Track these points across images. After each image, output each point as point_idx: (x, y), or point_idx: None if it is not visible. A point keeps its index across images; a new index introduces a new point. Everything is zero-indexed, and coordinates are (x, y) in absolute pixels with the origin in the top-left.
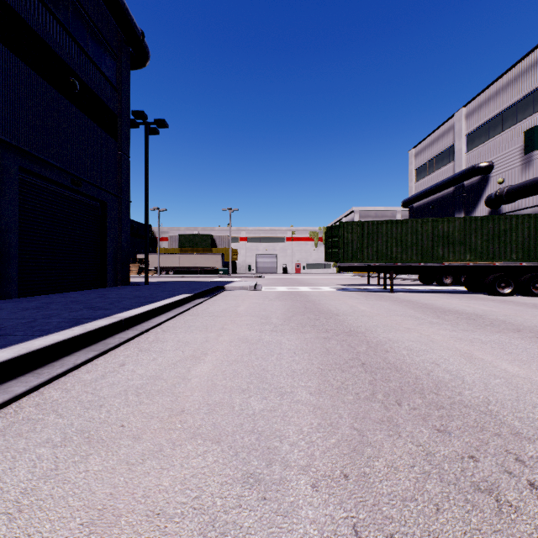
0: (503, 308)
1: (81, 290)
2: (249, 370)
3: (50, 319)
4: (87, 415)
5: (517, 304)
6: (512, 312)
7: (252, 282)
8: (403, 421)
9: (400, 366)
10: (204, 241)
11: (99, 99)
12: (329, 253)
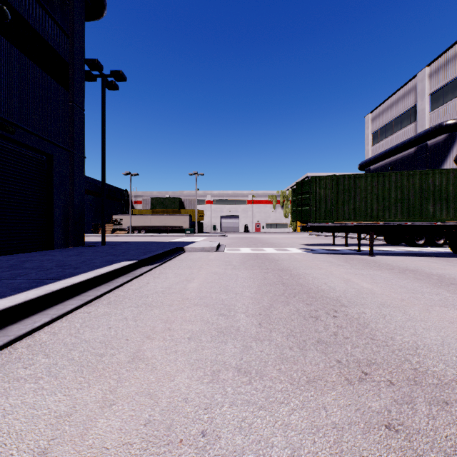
0: None
1: (18, 253)
2: None
3: None
4: None
5: None
6: None
7: (214, 243)
8: None
9: None
10: (174, 203)
11: (43, 40)
12: (299, 211)
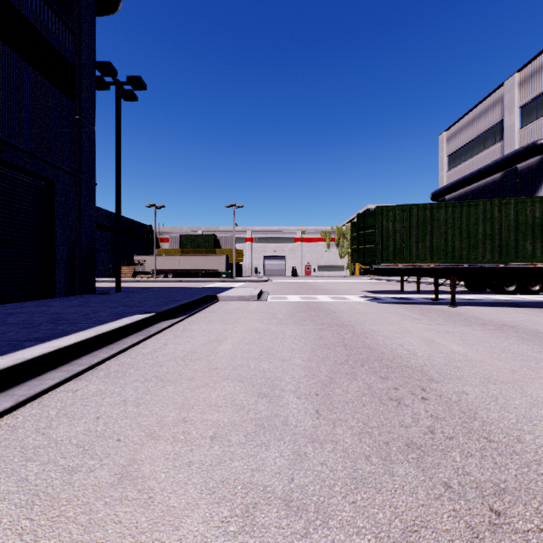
0: None
1: (8, 302)
2: None
3: None
4: None
5: None
6: None
7: (256, 289)
8: None
9: None
10: (207, 242)
11: (41, 36)
12: (361, 250)
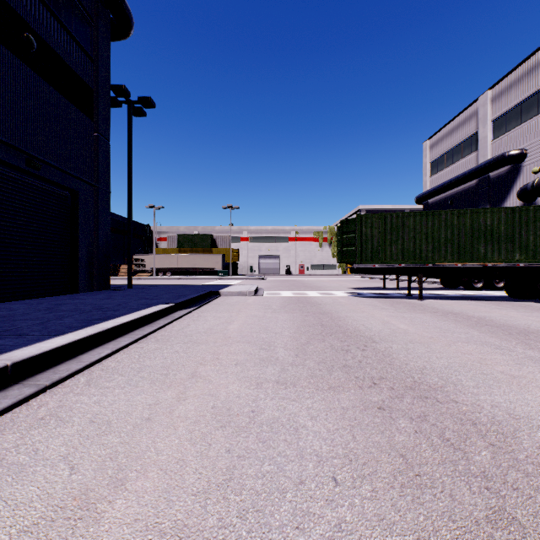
0: None
1: (42, 297)
2: None
3: None
4: None
5: None
6: None
7: (252, 286)
8: None
9: None
10: (204, 241)
11: (67, 67)
12: (344, 252)
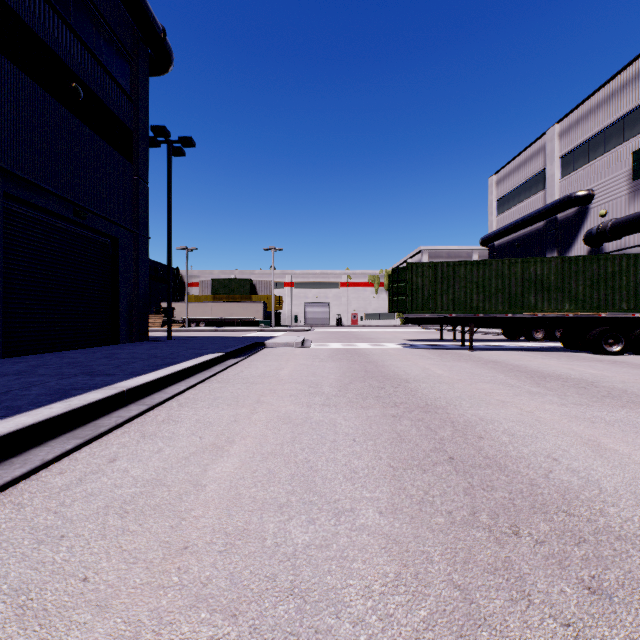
0: (618, 372)
1: (86, 347)
2: (290, 469)
3: (28, 390)
4: (34, 556)
5: (632, 366)
6: (630, 377)
7: (299, 337)
8: (529, 569)
9: (504, 463)
10: (242, 287)
11: (109, 111)
12: (394, 301)
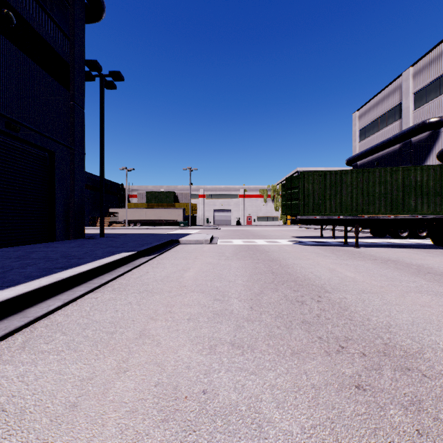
0: None
1: (22, 245)
2: None
3: None
4: None
5: None
6: None
7: (208, 235)
8: None
9: None
10: (168, 197)
11: (45, 42)
12: (288, 205)
